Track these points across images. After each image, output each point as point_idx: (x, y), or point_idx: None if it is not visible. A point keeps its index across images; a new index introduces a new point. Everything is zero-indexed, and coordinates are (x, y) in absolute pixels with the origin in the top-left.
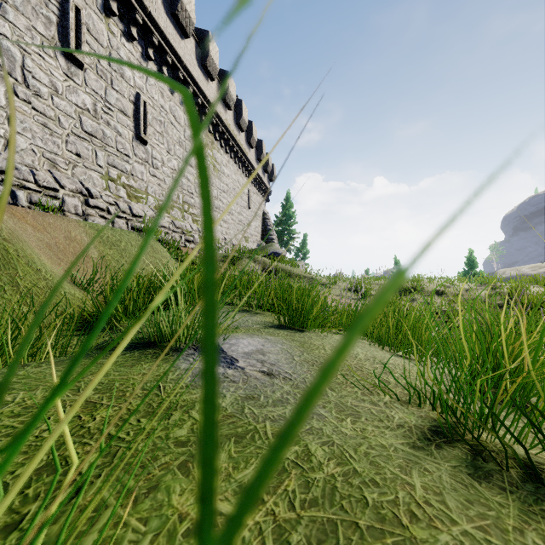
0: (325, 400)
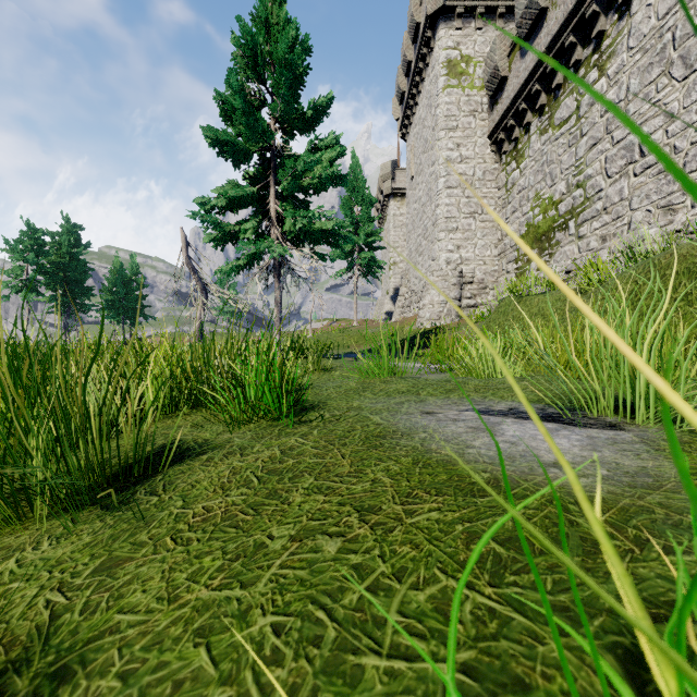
0: (370, 411)
